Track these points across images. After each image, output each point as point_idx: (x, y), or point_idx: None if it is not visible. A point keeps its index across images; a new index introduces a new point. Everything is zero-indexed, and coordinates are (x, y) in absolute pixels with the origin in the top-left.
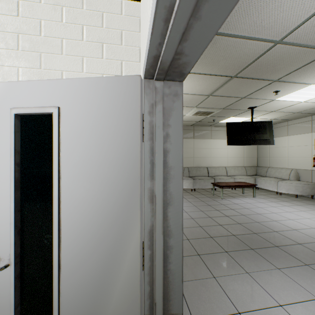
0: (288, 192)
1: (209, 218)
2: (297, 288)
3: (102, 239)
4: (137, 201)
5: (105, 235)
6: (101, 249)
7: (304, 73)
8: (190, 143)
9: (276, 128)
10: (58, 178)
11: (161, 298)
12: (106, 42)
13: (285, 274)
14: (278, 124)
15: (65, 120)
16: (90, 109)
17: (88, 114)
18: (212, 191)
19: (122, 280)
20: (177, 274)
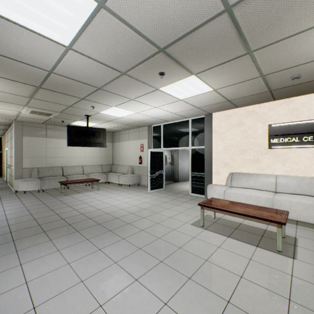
0: (124, 183)
1: (29, 215)
2: (51, 248)
3: None
4: None
5: None
6: None
7: (98, 98)
8: (42, 142)
9: (123, 134)
10: None
11: None
12: None
13: (52, 242)
14: (124, 131)
15: None
16: None
17: None
18: (60, 189)
19: None
20: None
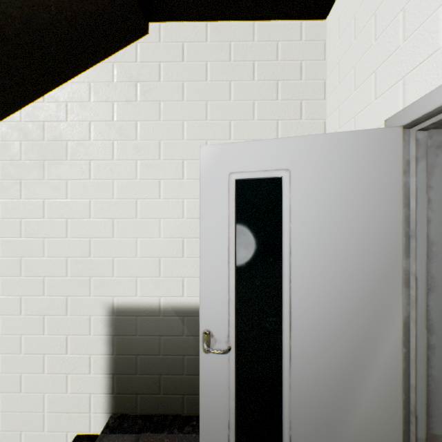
0: None
1: None
2: None
3: (346, 328)
4: (396, 284)
5: (350, 323)
6: (344, 340)
7: None
8: None
9: None
10: (289, 253)
11: (423, 410)
12: (281, 79)
13: None
14: None
15: (296, 185)
16: (330, 170)
17: (327, 177)
18: None
19: (375, 380)
20: (441, 383)
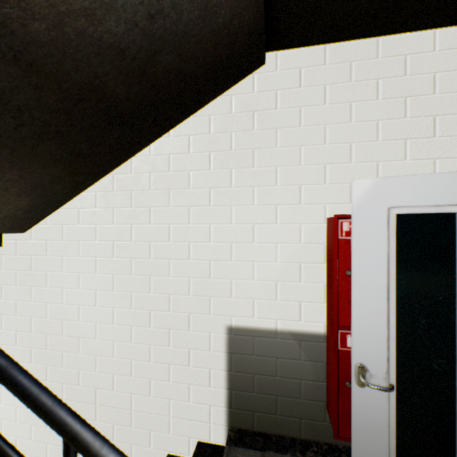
0: None
1: None
2: None
3: None
4: None
5: None
6: None
7: None
8: None
9: None
10: None
11: None
12: (410, 95)
13: None
14: None
15: None
16: None
17: None
18: None
19: None
20: None
